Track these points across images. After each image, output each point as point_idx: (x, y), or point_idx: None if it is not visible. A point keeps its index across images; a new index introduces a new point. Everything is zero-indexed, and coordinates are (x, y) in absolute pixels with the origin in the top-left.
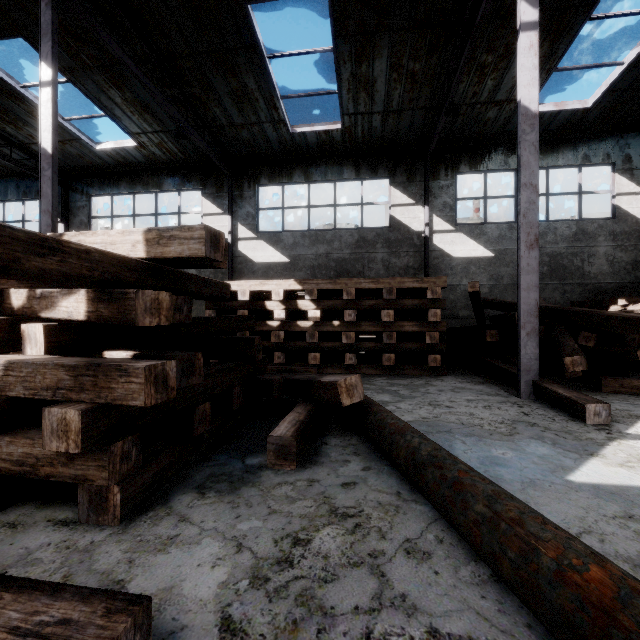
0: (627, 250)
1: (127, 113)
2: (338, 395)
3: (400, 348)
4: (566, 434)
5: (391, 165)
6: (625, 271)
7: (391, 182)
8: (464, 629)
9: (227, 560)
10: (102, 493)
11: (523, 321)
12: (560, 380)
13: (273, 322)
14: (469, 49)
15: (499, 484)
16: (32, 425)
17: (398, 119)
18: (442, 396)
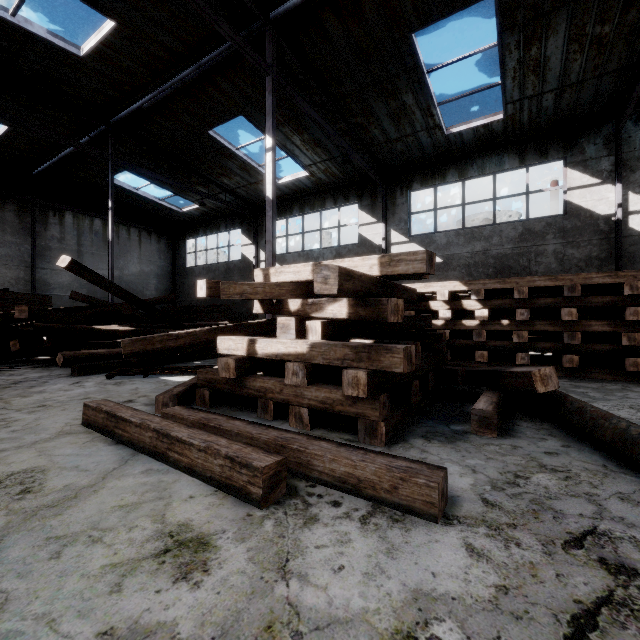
0: None
1: (303, 151)
2: (532, 383)
3: (585, 349)
4: None
5: (566, 144)
6: None
7: (566, 163)
8: None
9: (468, 475)
10: (373, 425)
11: None
12: None
13: (437, 321)
14: None
15: None
16: (319, 382)
17: (577, 91)
18: None
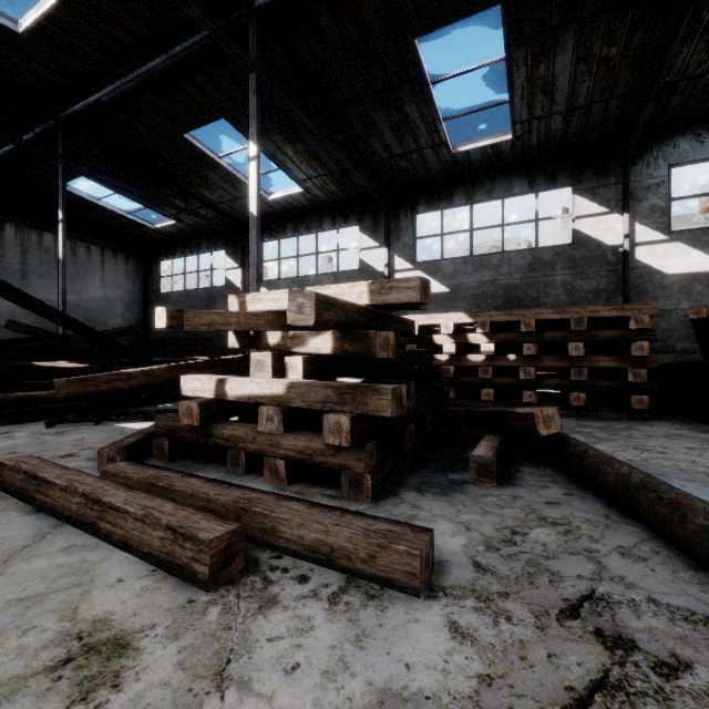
0: None
1: (297, 163)
2: (534, 425)
3: (592, 386)
4: None
5: (575, 170)
6: None
7: (575, 190)
8: (682, 604)
9: (462, 533)
10: (358, 478)
11: None
12: None
13: (441, 356)
14: (691, 18)
15: None
16: (299, 429)
17: (585, 115)
18: (652, 441)
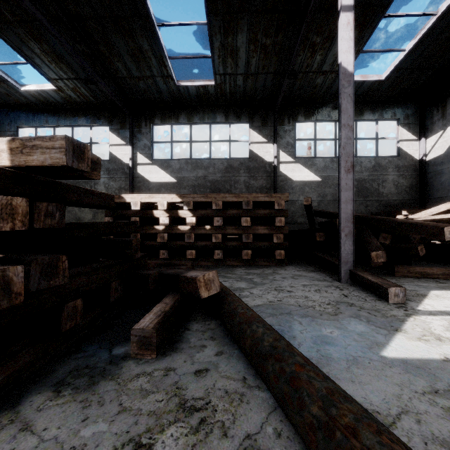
0: (406, 178)
1: (45, 62)
2: (197, 289)
3: (255, 246)
4: (376, 312)
5: (250, 114)
6: (405, 192)
7: (250, 126)
8: None
9: None
10: None
11: (343, 226)
12: (367, 268)
13: (159, 226)
14: (304, 29)
15: (329, 363)
16: None
17: (255, 80)
18: (285, 282)
